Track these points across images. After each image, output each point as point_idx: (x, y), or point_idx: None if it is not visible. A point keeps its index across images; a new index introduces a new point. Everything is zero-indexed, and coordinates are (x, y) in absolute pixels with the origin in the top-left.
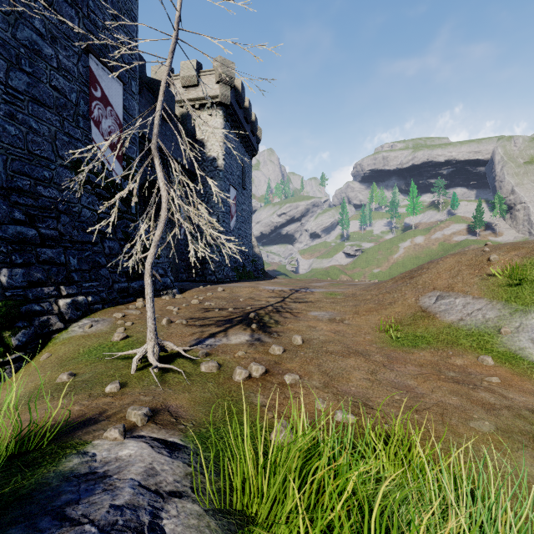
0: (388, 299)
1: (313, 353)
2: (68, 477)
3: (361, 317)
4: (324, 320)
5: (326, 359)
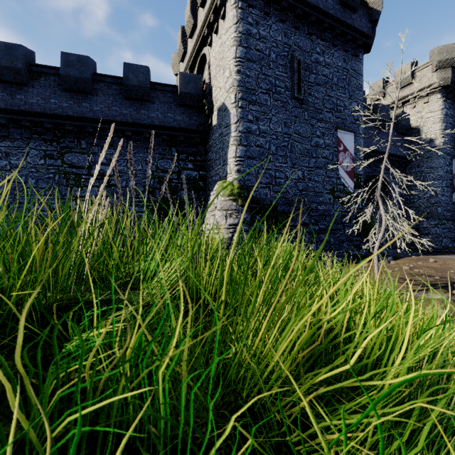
0: None
1: None
2: None
3: None
4: None
5: None
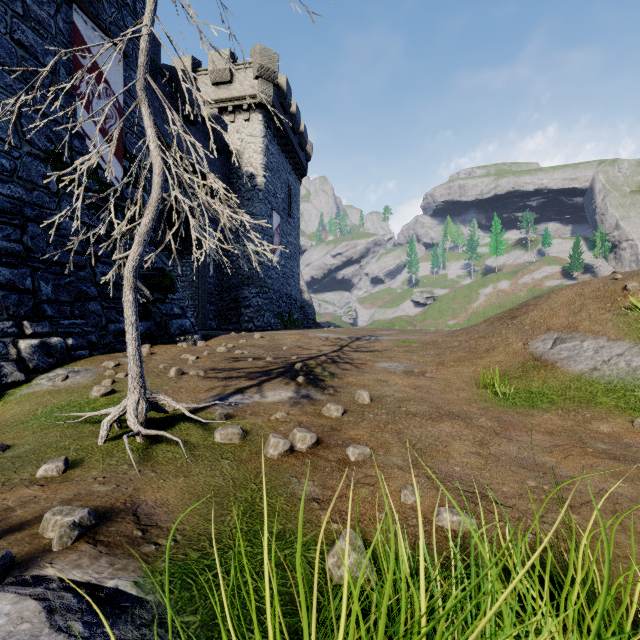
0: (483, 346)
1: (387, 415)
2: None
3: (449, 369)
4: (397, 373)
5: (408, 423)
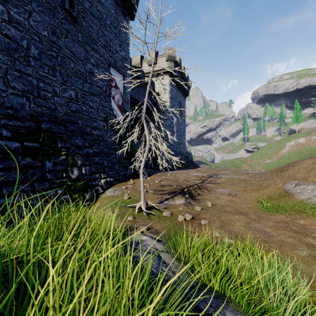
0: (265, 184)
1: (216, 211)
2: (131, 241)
3: (247, 193)
4: (225, 194)
5: (223, 214)
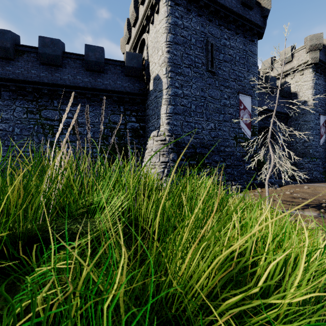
0: None
1: None
2: None
3: None
4: None
5: None
